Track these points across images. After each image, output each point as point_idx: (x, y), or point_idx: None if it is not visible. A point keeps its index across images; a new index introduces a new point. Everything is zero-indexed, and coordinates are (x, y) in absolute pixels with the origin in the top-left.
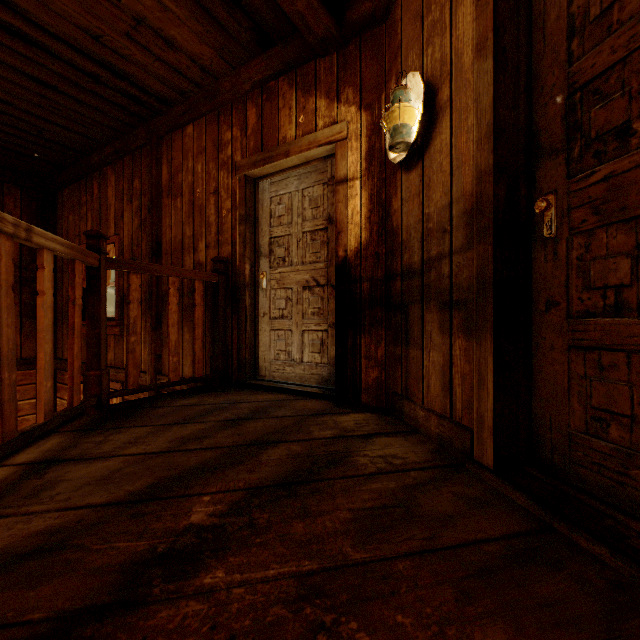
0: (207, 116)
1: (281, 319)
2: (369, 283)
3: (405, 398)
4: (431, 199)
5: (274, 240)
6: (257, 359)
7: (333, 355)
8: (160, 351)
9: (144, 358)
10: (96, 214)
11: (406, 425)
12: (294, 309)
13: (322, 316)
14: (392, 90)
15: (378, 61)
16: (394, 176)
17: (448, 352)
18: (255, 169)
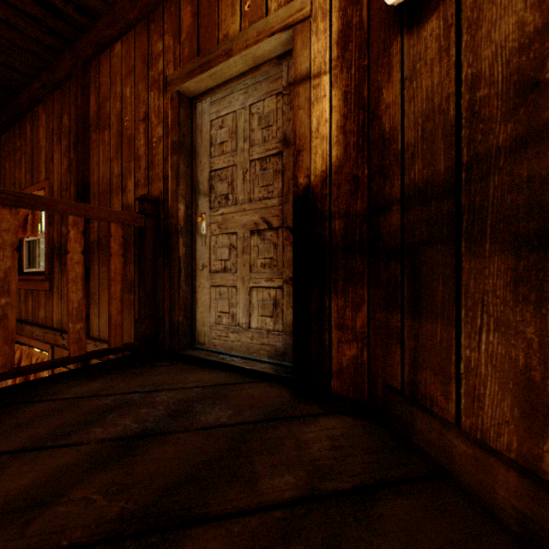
0: (136, 27)
1: (223, 273)
2: (343, 220)
3: (414, 403)
4: (484, 42)
5: (215, 173)
6: (194, 322)
7: (290, 320)
8: (87, 310)
9: None
10: (29, 159)
11: (420, 453)
12: (239, 260)
13: (275, 268)
14: None
15: None
16: (386, 53)
17: (548, 341)
18: (189, 81)
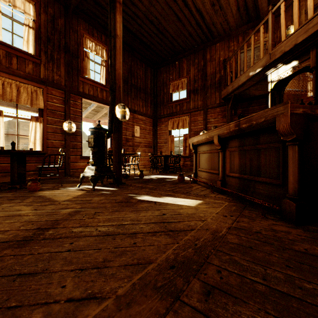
0: (224, 41)
1: None
2: None
3: None
4: None
5: None
6: None
7: None
8: (207, 100)
9: (199, 104)
10: (177, 72)
11: None
12: None
13: None
14: (287, 28)
15: (277, 24)
16: None
17: None
18: (242, 50)
